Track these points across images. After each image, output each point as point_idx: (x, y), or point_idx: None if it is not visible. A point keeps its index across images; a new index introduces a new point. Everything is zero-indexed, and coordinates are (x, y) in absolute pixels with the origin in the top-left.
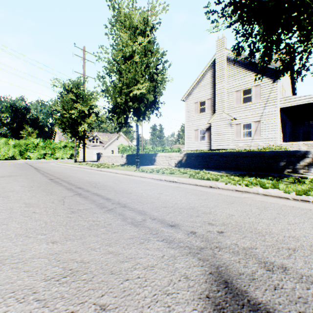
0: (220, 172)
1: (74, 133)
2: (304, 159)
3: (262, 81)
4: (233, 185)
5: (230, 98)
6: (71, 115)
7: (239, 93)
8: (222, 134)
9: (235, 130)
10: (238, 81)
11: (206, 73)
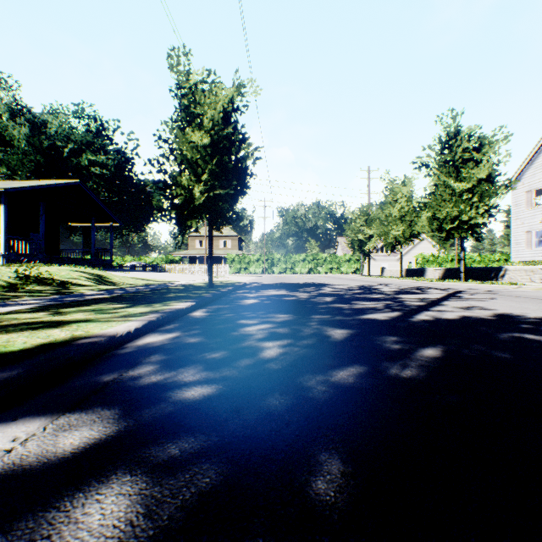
0: None
1: (360, 252)
2: (500, 272)
3: None
4: (419, 281)
5: None
6: (358, 237)
7: None
8: None
9: None
10: None
11: None
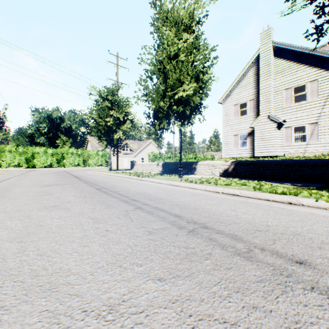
0: (283, 184)
1: (109, 141)
2: None
3: (320, 75)
4: (326, 202)
5: (278, 97)
6: (107, 123)
7: (289, 91)
8: (268, 139)
9: (285, 134)
10: (288, 77)
11: (247, 70)
